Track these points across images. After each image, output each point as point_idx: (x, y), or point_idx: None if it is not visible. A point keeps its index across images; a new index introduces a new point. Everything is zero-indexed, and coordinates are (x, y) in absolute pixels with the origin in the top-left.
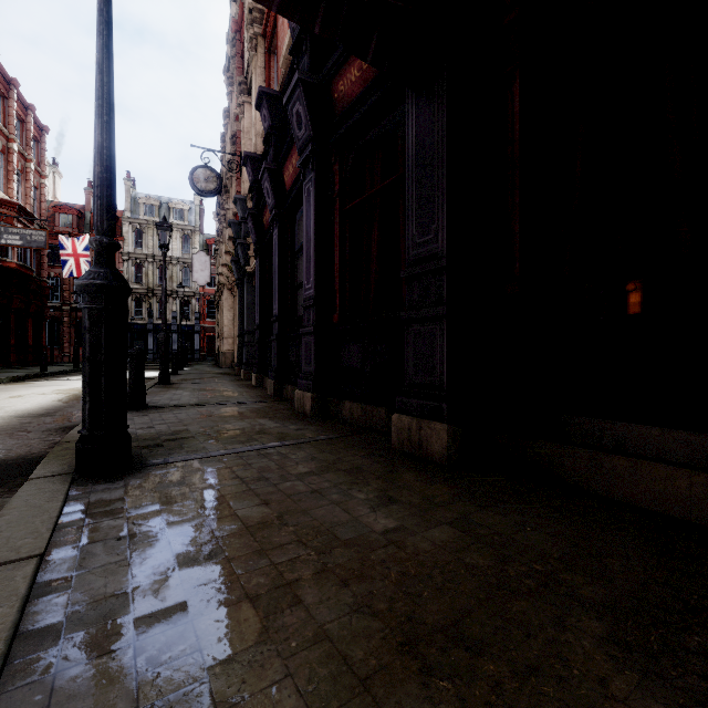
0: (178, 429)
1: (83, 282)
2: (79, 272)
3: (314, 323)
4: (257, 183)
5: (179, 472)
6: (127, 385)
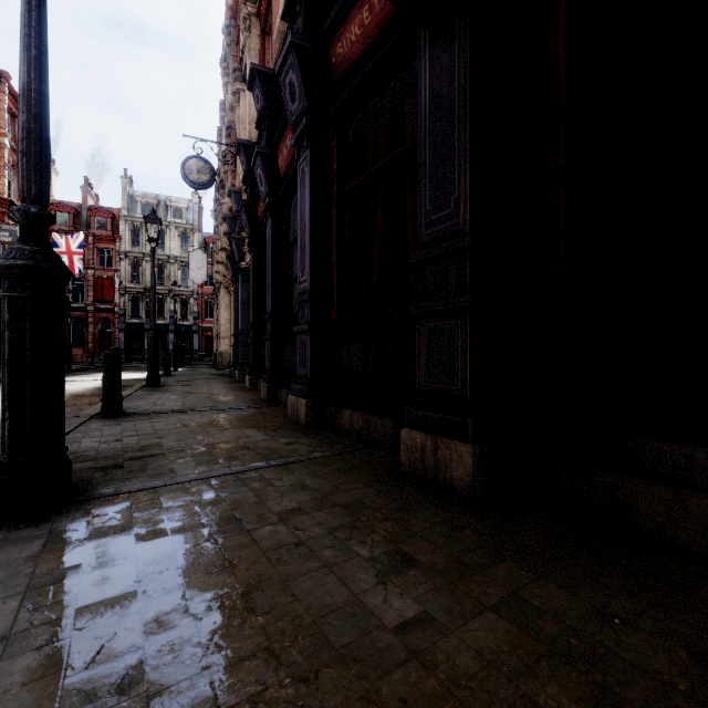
0: (149, 443)
1: None
2: (73, 271)
3: (309, 320)
4: (251, 172)
5: (129, 509)
6: None
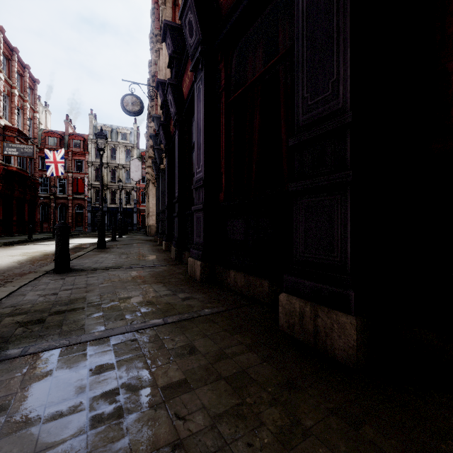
0: (76, 297)
1: None
2: (57, 173)
3: (203, 201)
4: (166, 101)
5: (20, 378)
6: (77, 249)
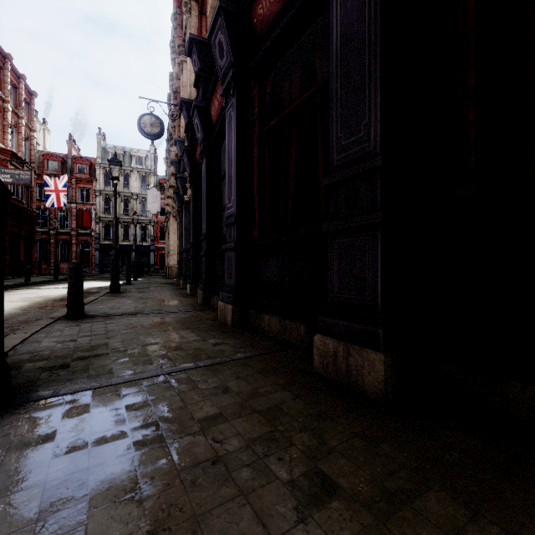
0: (98, 343)
1: None
2: (59, 204)
3: (235, 239)
4: (191, 124)
5: (59, 414)
6: (87, 293)
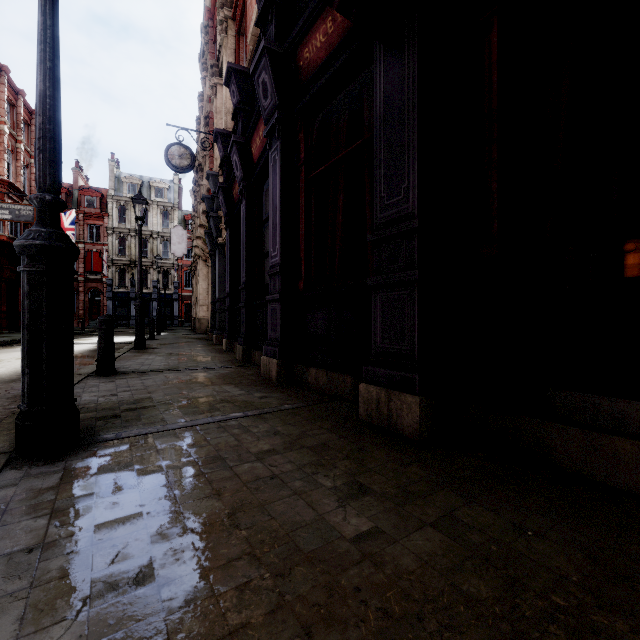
0: (141, 397)
1: (21, 242)
2: None
3: (280, 290)
4: (227, 158)
5: (129, 451)
6: None
